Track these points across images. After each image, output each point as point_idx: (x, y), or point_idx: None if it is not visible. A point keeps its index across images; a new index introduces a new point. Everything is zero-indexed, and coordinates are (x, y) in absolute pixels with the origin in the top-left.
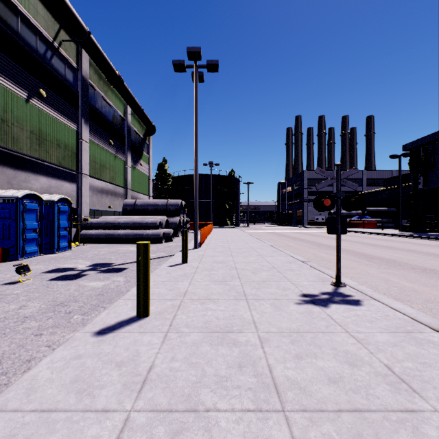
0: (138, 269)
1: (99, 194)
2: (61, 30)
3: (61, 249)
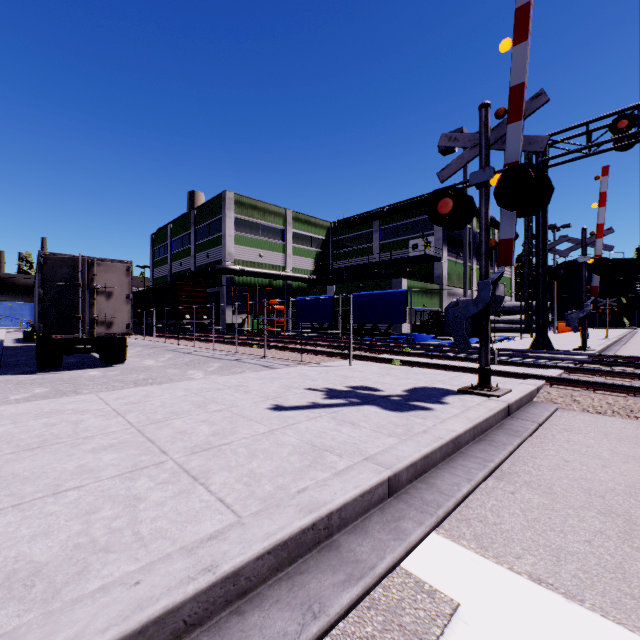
0: None
1: None
2: None
3: None
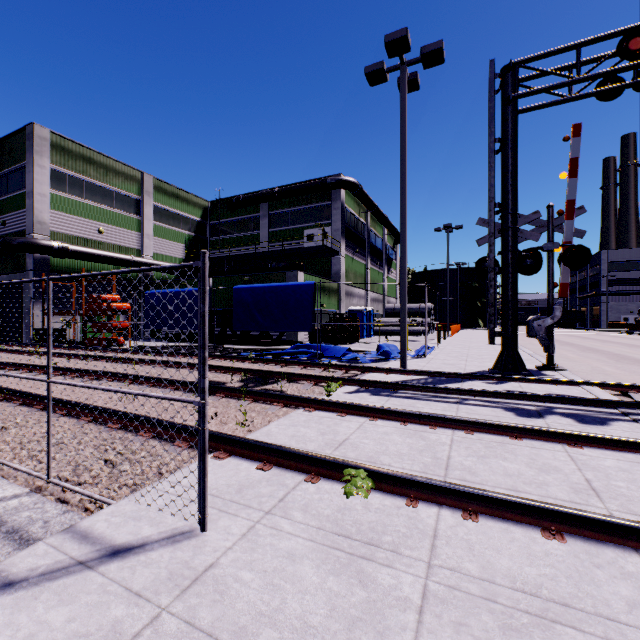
0: (438, 332)
1: (372, 302)
2: (360, 207)
3: (371, 336)
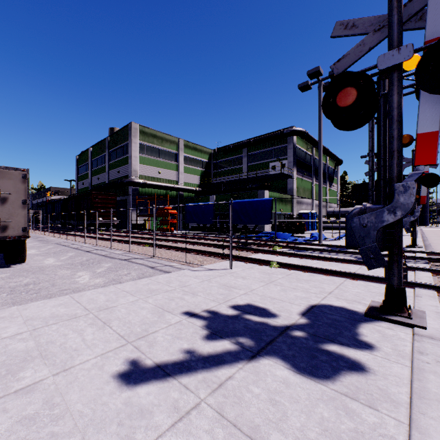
0: None
1: (317, 207)
2: (308, 144)
3: (315, 229)
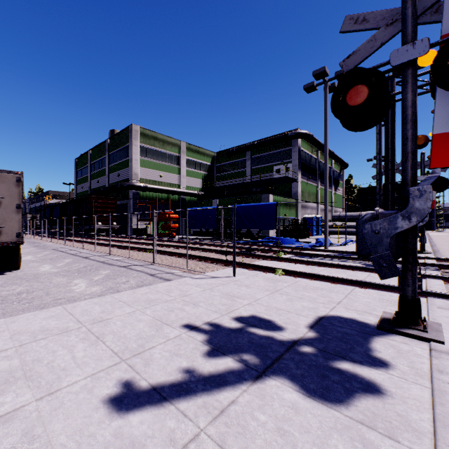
0: None
1: (322, 212)
2: (313, 147)
3: (320, 234)
